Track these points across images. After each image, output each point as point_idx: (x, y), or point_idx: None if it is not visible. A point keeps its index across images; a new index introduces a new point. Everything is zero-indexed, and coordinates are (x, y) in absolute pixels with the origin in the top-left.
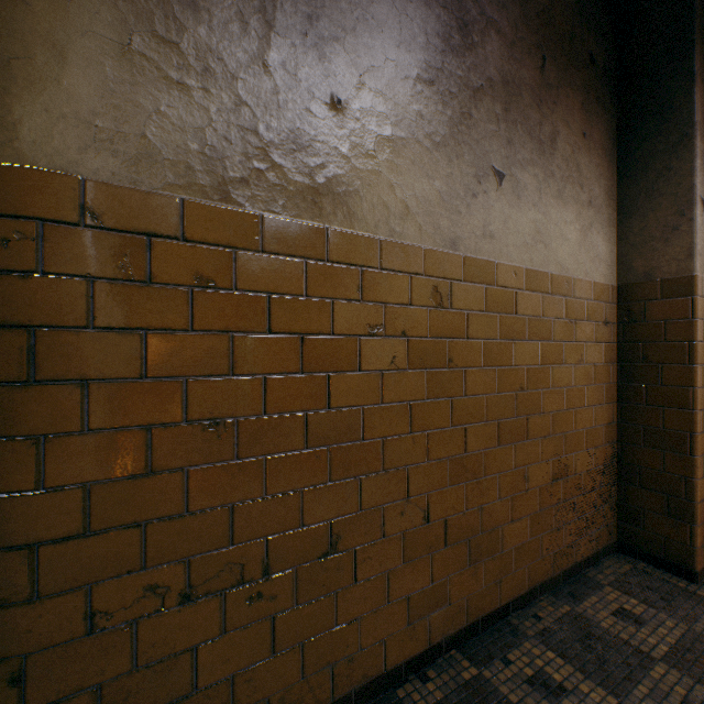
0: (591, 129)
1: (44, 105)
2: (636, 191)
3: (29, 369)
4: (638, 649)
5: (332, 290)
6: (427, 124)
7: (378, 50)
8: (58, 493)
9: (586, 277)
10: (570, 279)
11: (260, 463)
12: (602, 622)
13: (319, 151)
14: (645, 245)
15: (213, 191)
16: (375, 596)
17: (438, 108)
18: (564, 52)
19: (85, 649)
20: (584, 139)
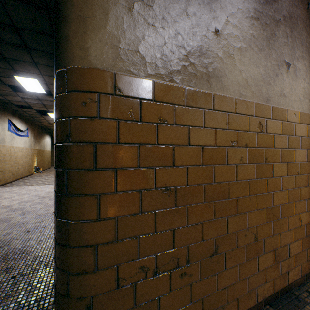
0: None
1: (99, 38)
2: None
3: (93, 162)
4: None
5: (215, 124)
6: (256, 40)
7: (235, 4)
8: (105, 221)
9: None
10: None
11: (185, 209)
12: None
13: (209, 55)
14: None
15: (166, 77)
16: (233, 276)
17: (260, 32)
18: None
19: (115, 295)
20: None
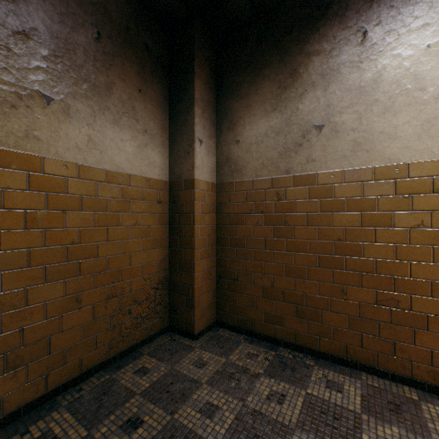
0: (147, 88)
1: None
2: (176, 130)
3: None
4: (131, 391)
5: None
6: None
7: None
8: None
9: (143, 175)
10: (127, 175)
11: None
12: (123, 379)
13: None
14: (179, 160)
15: None
16: None
17: None
18: (121, 36)
19: None
20: (140, 93)
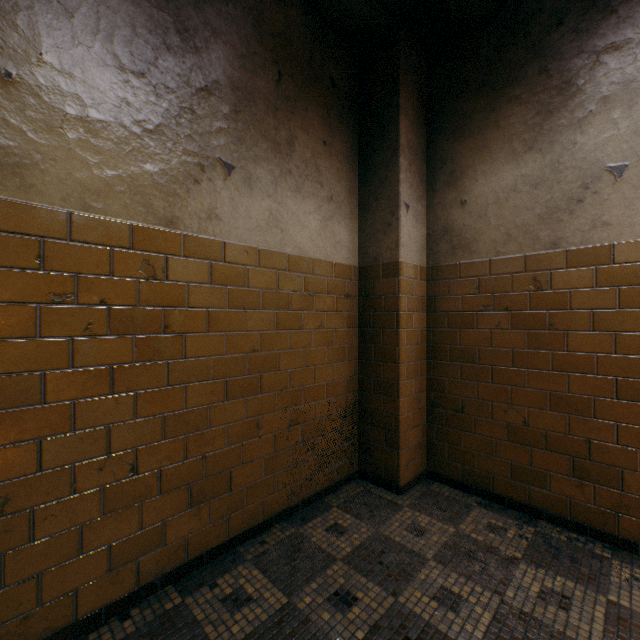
0: (332, 139)
1: None
2: (369, 193)
3: None
4: (329, 554)
5: None
6: (136, 112)
7: (68, 33)
8: None
9: (328, 259)
10: (310, 260)
11: None
12: (314, 537)
13: None
14: (374, 236)
15: None
16: (63, 551)
17: (151, 99)
18: (304, 72)
19: None
20: (325, 146)
